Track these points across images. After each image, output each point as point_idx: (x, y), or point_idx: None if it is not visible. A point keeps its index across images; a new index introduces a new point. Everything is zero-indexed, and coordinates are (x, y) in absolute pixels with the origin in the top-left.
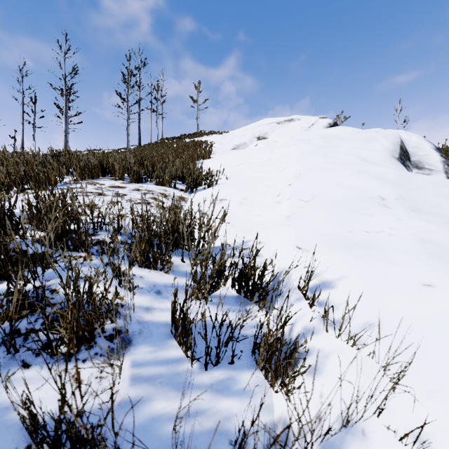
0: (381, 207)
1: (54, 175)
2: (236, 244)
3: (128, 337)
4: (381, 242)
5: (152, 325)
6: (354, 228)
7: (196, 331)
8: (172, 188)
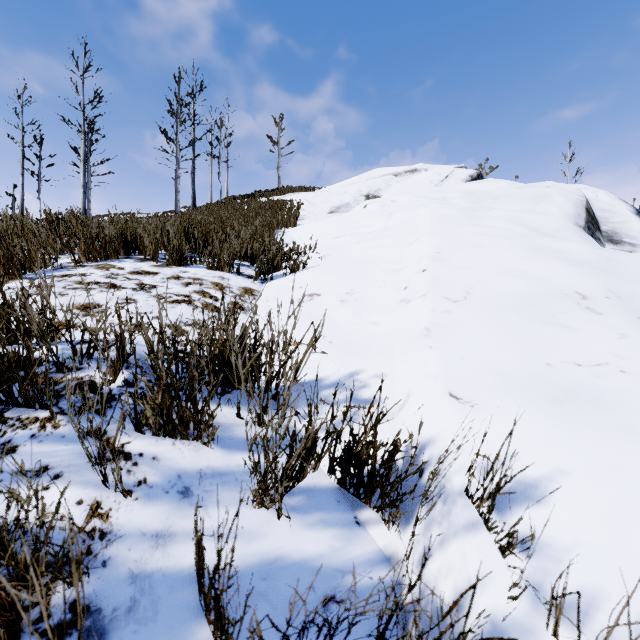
0: (584, 311)
1: (41, 254)
2: (336, 378)
3: (99, 628)
4: (613, 389)
5: (161, 584)
6: (552, 356)
7: (254, 590)
8: (234, 274)
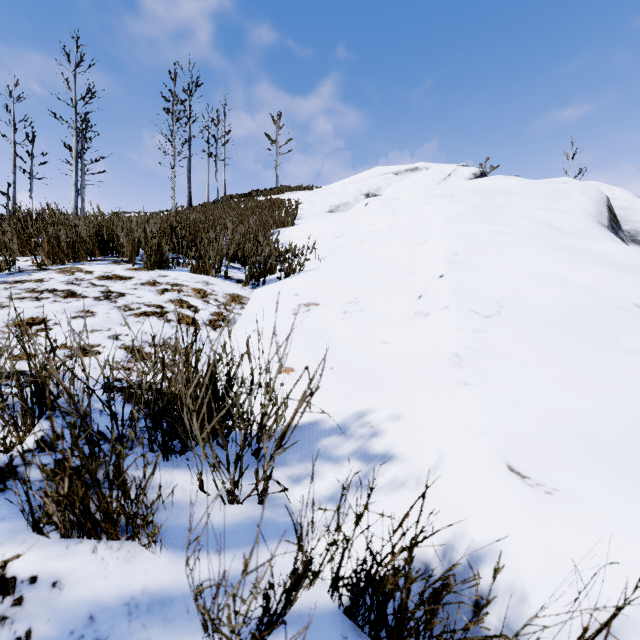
0: None
1: None
2: (338, 420)
3: None
4: None
5: None
6: None
7: None
8: (221, 278)
